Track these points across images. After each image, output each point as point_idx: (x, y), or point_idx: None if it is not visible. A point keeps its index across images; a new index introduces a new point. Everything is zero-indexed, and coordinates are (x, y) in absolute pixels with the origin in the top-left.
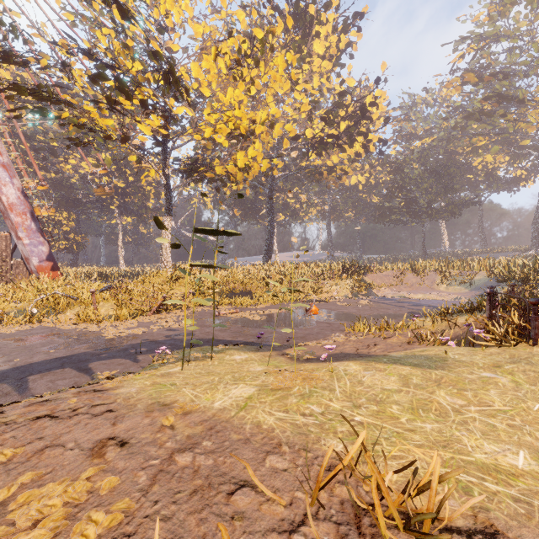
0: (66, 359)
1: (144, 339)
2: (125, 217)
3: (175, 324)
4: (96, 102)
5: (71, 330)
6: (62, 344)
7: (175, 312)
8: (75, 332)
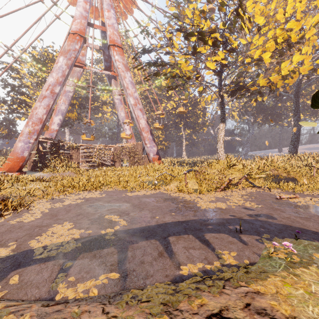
0: (185, 224)
1: (231, 215)
2: (187, 130)
3: (246, 203)
4: (185, 55)
5: (176, 197)
6: (177, 209)
7: (235, 191)
8: (179, 199)
